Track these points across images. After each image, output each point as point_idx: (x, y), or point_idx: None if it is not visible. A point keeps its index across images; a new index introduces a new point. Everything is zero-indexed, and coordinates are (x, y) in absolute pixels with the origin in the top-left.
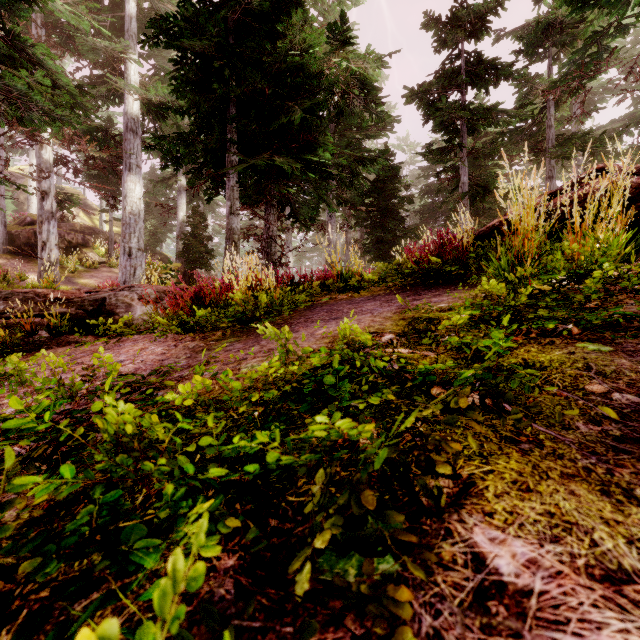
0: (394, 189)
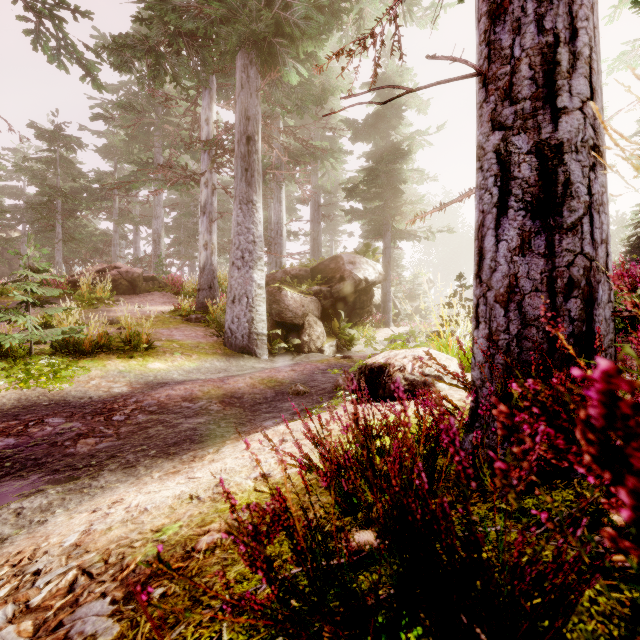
0: None
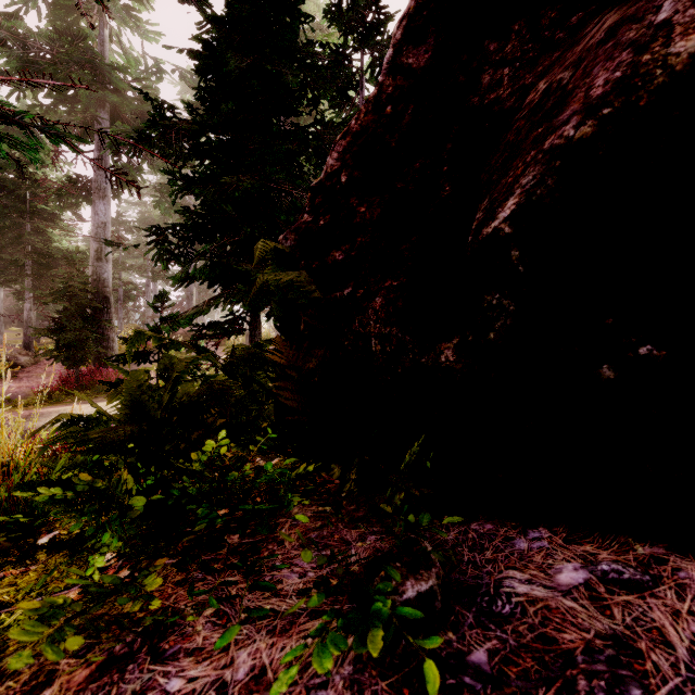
0: None
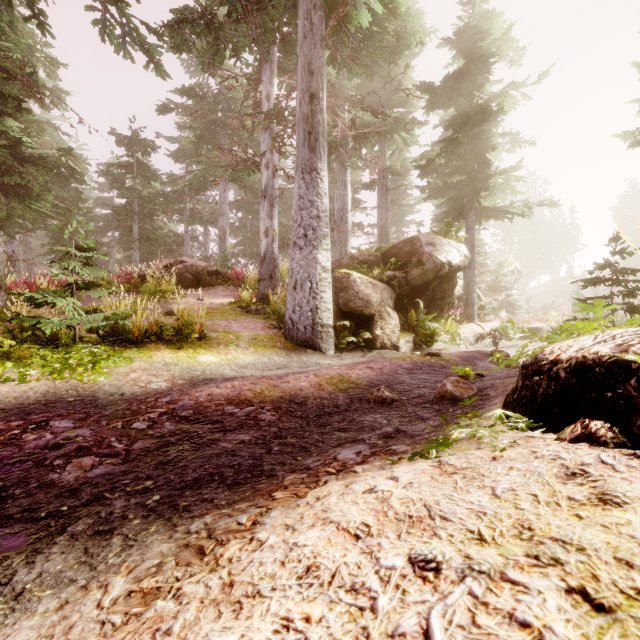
0: (78, 209)
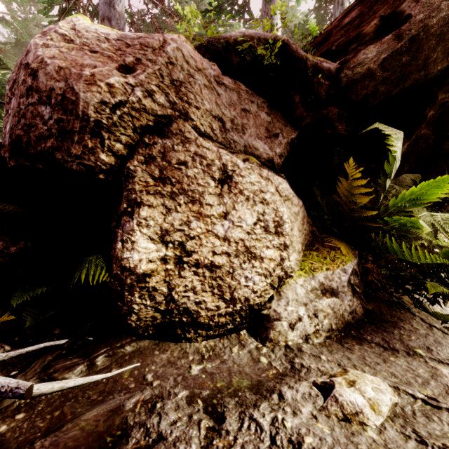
0: None
